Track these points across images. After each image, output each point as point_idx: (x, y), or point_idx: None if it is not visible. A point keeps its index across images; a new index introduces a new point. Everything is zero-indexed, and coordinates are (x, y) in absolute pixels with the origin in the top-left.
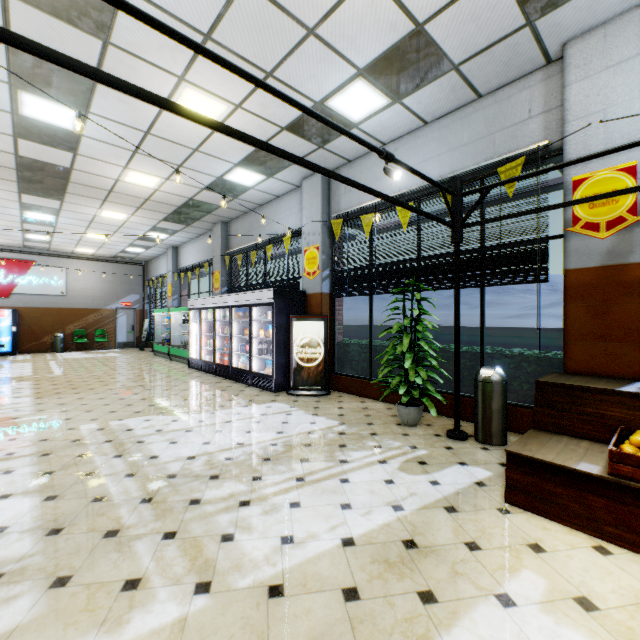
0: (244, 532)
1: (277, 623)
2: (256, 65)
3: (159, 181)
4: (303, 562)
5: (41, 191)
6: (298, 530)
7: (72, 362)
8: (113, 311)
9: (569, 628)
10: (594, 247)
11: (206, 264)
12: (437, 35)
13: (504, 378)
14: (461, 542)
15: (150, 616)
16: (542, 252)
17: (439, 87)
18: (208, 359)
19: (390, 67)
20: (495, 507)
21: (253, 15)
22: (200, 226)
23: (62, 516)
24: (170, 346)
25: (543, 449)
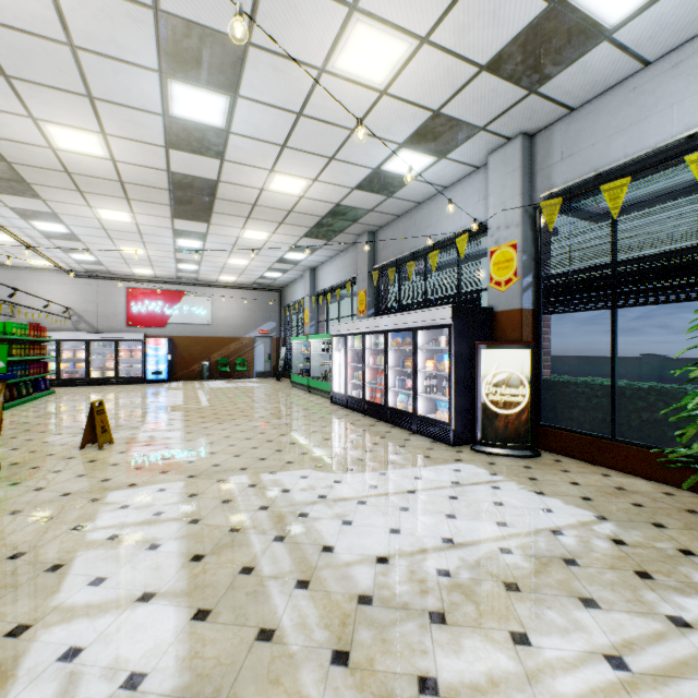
0: None
1: None
2: None
3: (305, 184)
4: None
5: (190, 214)
6: None
7: (217, 391)
8: (252, 339)
9: None
10: None
11: (348, 284)
12: None
13: None
14: None
15: None
16: None
17: None
18: (354, 395)
19: None
20: None
21: None
22: (342, 240)
23: (217, 668)
24: (309, 377)
25: None
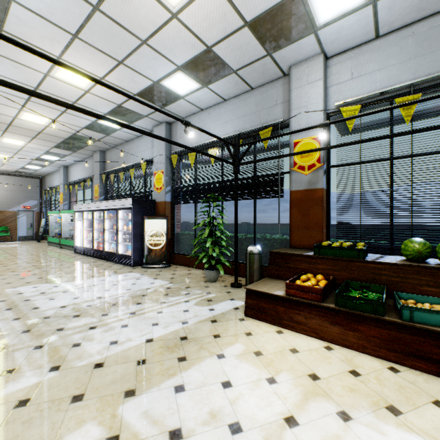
0: (88, 341)
1: (95, 378)
2: (111, 56)
3: (49, 120)
4: (120, 351)
5: None
6: (122, 338)
7: None
8: (15, 213)
9: (245, 363)
10: (303, 179)
11: (89, 180)
12: (220, 54)
13: (260, 251)
14: (212, 335)
15: (18, 384)
16: (281, 180)
17: (228, 81)
18: (89, 246)
19: (197, 67)
20: (238, 318)
21: (105, 28)
22: (84, 153)
23: None
24: (61, 238)
25: (264, 286)
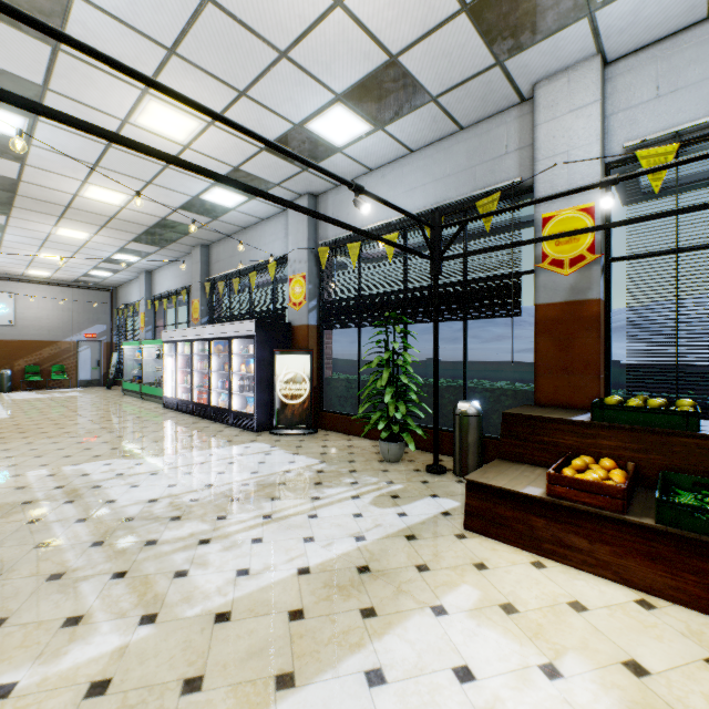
0: (199, 568)
1: (219, 643)
2: (227, 83)
3: (126, 198)
4: (255, 591)
5: None
6: (256, 563)
7: (22, 403)
8: (74, 344)
9: (488, 628)
10: (559, 283)
11: (184, 291)
12: (412, 67)
13: (479, 411)
14: (413, 565)
15: (90, 647)
16: (516, 287)
17: (420, 117)
18: (185, 398)
19: (369, 94)
20: (454, 533)
21: (220, 34)
22: (177, 249)
23: None
24: (142, 384)
25: (499, 476)
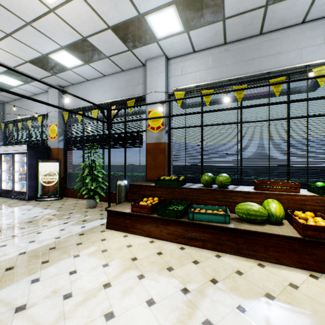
0: None
1: None
2: None
3: None
4: None
5: None
6: None
7: None
8: None
9: (92, 258)
10: (153, 136)
11: None
12: (94, 43)
13: (126, 184)
14: (76, 243)
15: None
16: (141, 136)
17: (104, 63)
18: None
19: (77, 49)
20: (101, 230)
21: None
22: None
23: None
24: None
25: (120, 207)
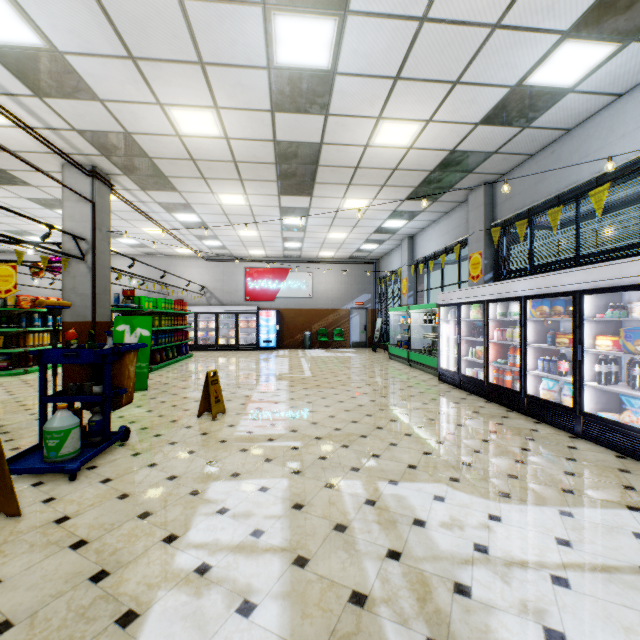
0: None
1: None
2: None
3: (416, 130)
4: None
5: (294, 188)
6: None
7: (317, 361)
8: (348, 311)
9: None
10: None
11: (456, 247)
12: None
13: None
14: None
15: None
16: None
17: None
18: (470, 374)
19: None
20: None
21: None
22: (449, 199)
23: None
24: (409, 350)
25: None
